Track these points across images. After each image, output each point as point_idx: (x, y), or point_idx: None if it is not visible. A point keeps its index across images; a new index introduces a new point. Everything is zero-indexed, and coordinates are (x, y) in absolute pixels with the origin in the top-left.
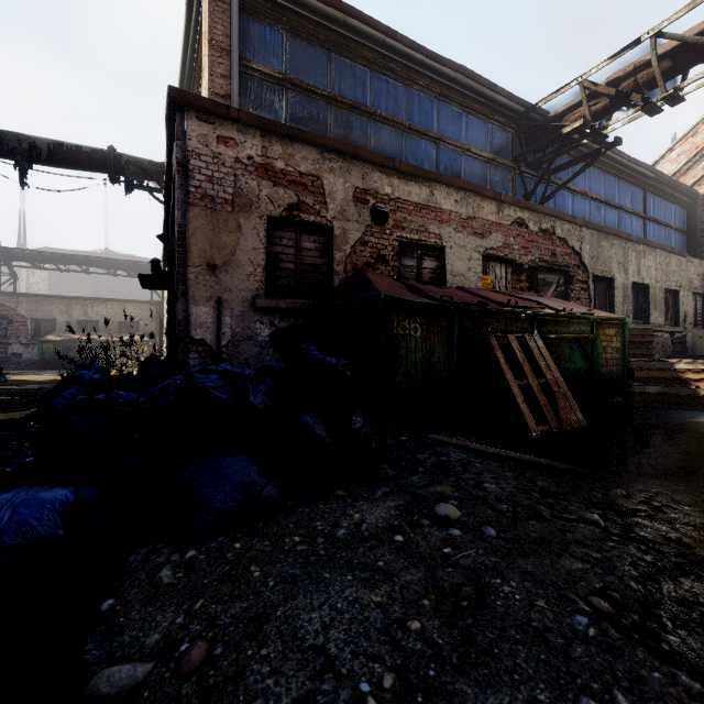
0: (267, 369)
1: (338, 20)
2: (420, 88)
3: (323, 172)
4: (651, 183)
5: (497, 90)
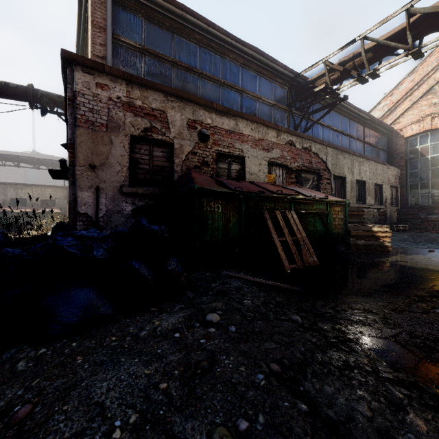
0: (118, 232)
1: (178, 14)
2: (231, 59)
3: (167, 108)
4: (367, 122)
5: (277, 63)
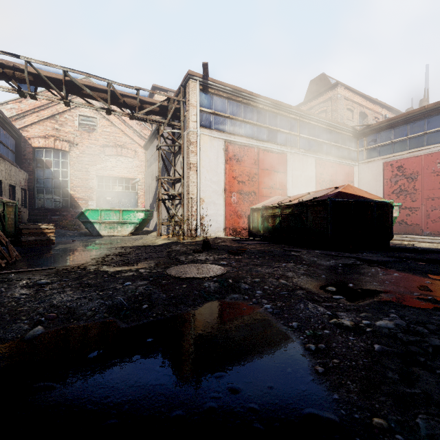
0: None
1: None
2: None
3: None
4: (1, 119)
5: None
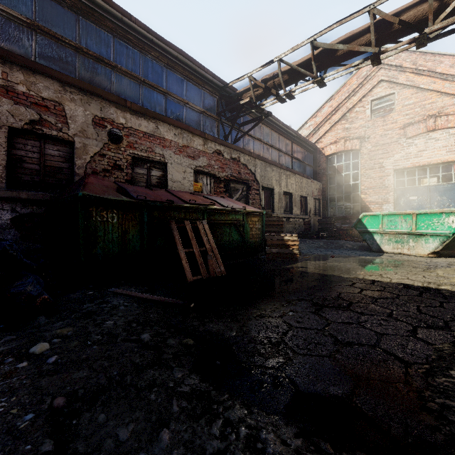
0: None
1: None
2: (153, 57)
3: (65, 100)
4: (295, 139)
5: (205, 70)
